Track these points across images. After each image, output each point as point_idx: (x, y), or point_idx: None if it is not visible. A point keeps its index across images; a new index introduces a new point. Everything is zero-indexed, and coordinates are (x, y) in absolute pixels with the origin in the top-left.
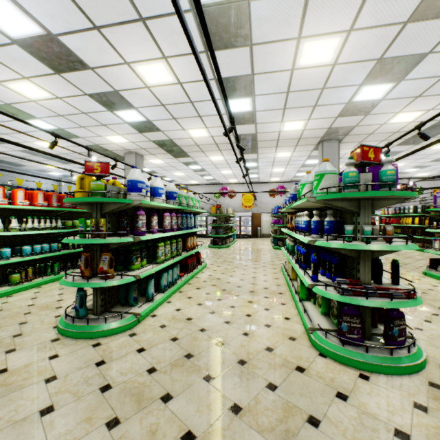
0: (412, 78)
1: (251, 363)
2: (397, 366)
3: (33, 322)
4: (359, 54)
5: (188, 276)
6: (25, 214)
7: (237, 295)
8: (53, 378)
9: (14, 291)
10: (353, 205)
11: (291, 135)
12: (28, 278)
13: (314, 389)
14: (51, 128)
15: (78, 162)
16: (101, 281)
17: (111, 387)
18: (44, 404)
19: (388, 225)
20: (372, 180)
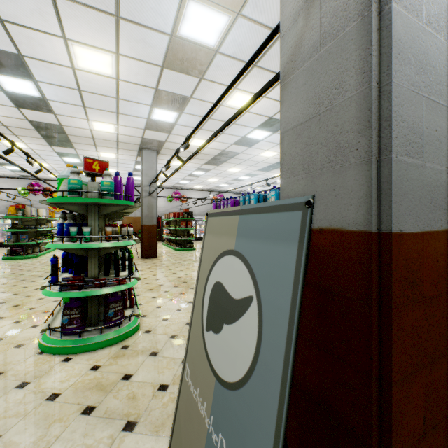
0: (189, 113)
1: None
2: (102, 341)
3: None
4: (137, 78)
5: None
6: None
7: None
8: None
9: None
10: (84, 209)
11: (107, 137)
12: None
13: None
14: None
15: None
16: None
17: None
18: None
19: (108, 226)
20: (114, 189)
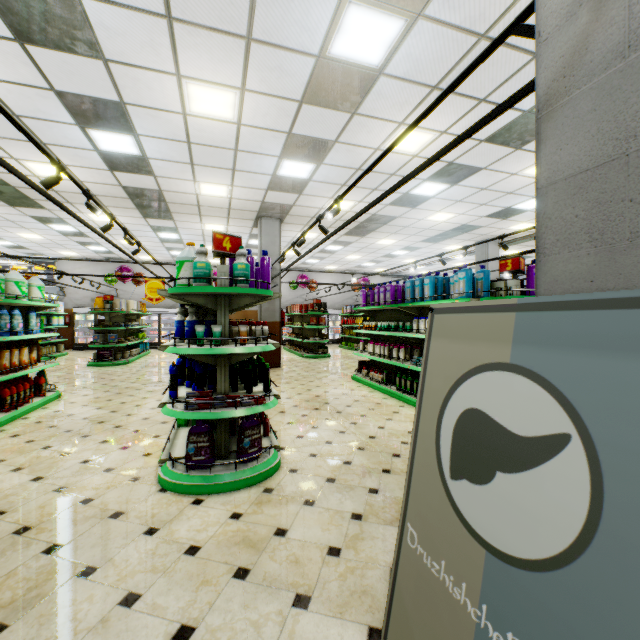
0: (330, 164)
1: (39, 527)
2: (238, 480)
3: None
4: (264, 121)
5: None
6: None
7: (87, 436)
8: None
9: None
10: (211, 302)
11: (217, 203)
12: None
13: (119, 534)
14: None
15: None
16: None
17: None
18: None
19: (242, 325)
20: None
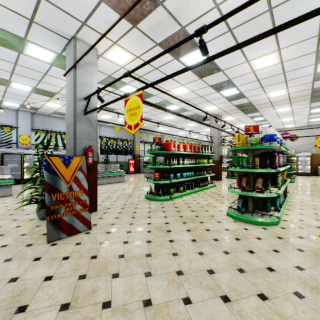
0: None
1: None
2: None
3: (211, 211)
4: None
5: (286, 200)
6: (179, 156)
7: None
8: (259, 238)
9: (181, 195)
10: None
11: None
12: (185, 190)
13: None
14: (177, 108)
15: (212, 126)
16: (259, 193)
17: (303, 250)
18: (270, 248)
19: None
20: None
